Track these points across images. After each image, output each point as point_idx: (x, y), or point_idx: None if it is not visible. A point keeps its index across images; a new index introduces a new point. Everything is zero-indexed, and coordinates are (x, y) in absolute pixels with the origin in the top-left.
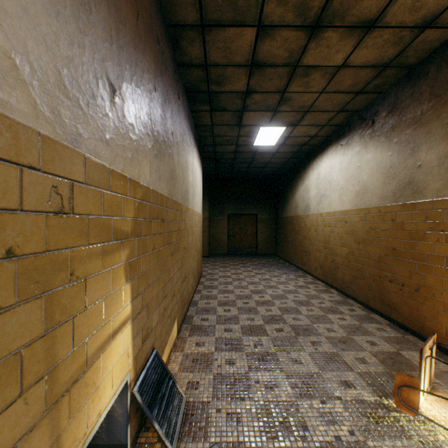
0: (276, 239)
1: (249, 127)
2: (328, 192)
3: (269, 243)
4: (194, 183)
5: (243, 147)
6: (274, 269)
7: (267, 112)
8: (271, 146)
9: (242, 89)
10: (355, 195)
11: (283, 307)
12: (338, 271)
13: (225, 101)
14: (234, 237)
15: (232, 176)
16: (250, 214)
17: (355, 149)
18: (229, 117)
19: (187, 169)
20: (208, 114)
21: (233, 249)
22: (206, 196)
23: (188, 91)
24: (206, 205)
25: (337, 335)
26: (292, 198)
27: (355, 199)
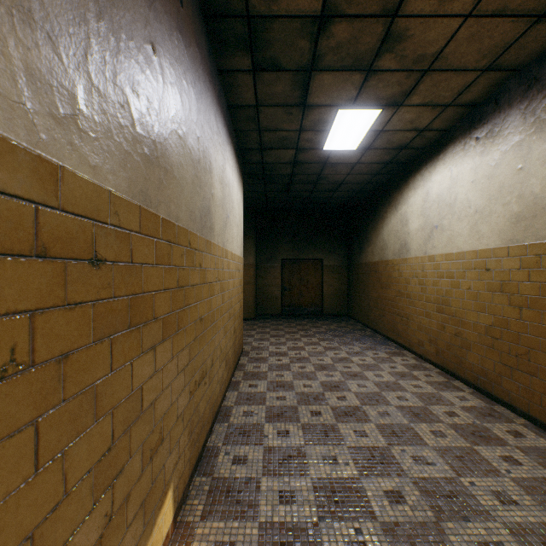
0: (350, 294)
1: (319, 111)
2: (447, 220)
3: (340, 299)
4: (226, 204)
5: (307, 153)
6: (352, 340)
7: (354, 73)
8: (350, 151)
9: (313, 8)
10: (510, 222)
11: (385, 426)
12: (469, 353)
13: (279, 42)
14: (290, 291)
15: (288, 205)
16: (312, 259)
17: (510, 139)
18: (286, 87)
19: (208, 170)
20: (249, 79)
21: (289, 308)
22: (252, 234)
23: (208, 14)
24: (251, 246)
25: (527, 519)
26: (377, 235)
27: (510, 228)
